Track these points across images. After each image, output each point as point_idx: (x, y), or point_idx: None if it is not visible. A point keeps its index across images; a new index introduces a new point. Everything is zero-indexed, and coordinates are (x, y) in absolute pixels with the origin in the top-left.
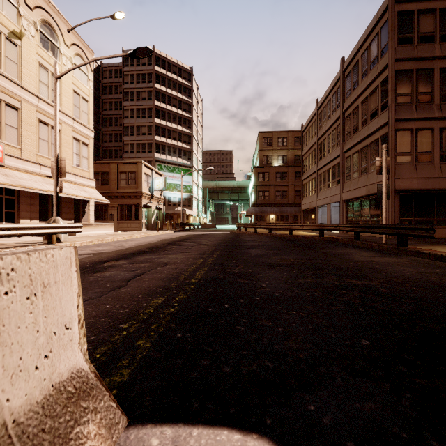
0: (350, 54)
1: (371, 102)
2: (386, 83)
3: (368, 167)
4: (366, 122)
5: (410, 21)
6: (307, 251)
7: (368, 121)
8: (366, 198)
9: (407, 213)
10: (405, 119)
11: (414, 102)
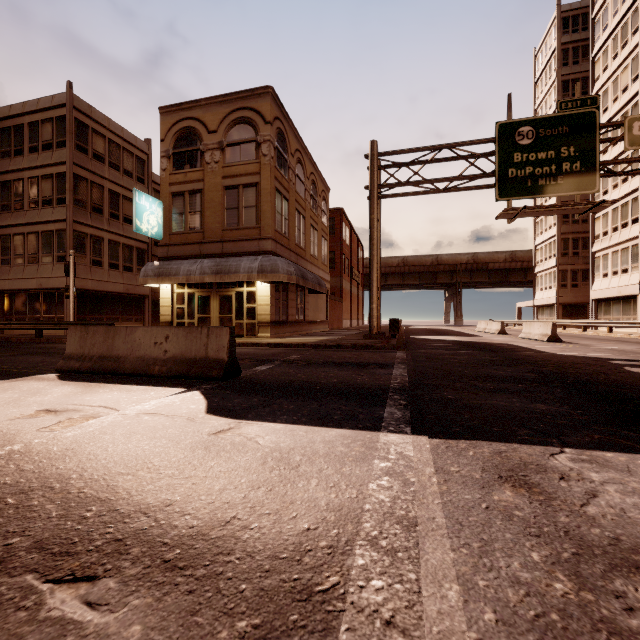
0: (11, 107)
1: (43, 186)
2: (63, 179)
3: (39, 257)
4: (37, 205)
5: (86, 134)
6: (7, 348)
7: (39, 206)
8: (37, 292)
9: (83, 311)
10: (82, 223)
11: (89, 210)
